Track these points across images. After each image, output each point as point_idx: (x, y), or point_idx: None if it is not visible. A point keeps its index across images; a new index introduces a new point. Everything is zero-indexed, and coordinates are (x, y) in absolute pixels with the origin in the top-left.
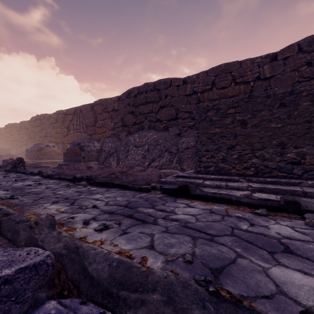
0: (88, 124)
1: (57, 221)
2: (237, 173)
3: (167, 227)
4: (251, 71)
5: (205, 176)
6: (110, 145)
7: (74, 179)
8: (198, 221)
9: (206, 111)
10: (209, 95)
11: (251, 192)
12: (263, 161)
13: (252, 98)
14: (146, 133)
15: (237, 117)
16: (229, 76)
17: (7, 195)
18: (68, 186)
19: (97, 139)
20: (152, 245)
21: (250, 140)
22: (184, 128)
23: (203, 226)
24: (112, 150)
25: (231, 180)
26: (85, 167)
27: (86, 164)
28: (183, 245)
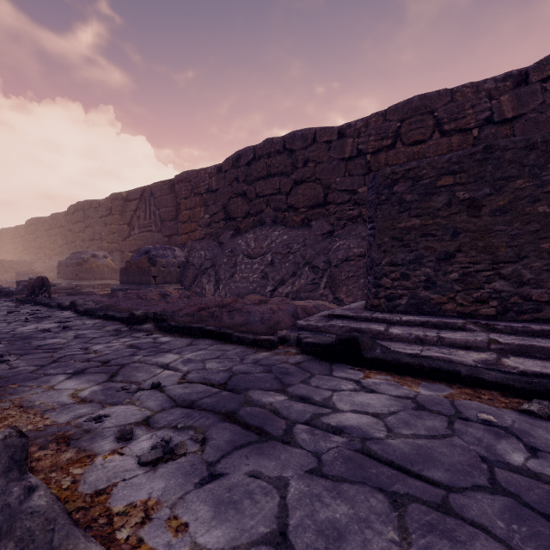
0: (165, 216)
1: (61, 429)
2: (458, 311)
3: (318, 454)
4: (474, 107)
5: (389, 317)
6: (202, 255)
7: (132, 319)
8: (393, 433)
9: (390, 183)
10: (389, 157)
11: (499, 354)
12: (519, 287)
13: (493, 153)
14: (268, 231)
15: (459, 195)
16: (429, 119)
17: None
18: (119, 332)
19: (180, 244)
20: (284, 528)
21: (488, 242)
22: (341, 222)
23: (409, 453)
24: (207, 264)
25: (447, 326)
26: (156, 294)
27: (158, 289)
28: (371, 531)
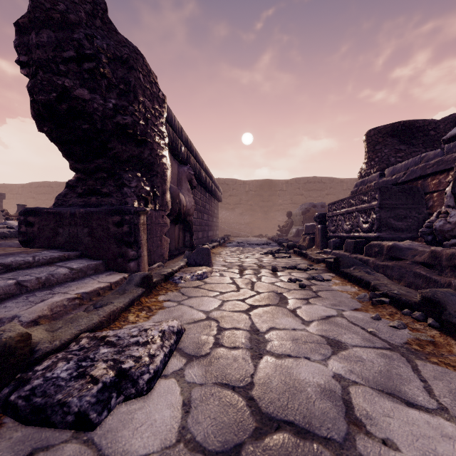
0: None
1: None
2: None
3: None
4: None
5: None
6: None
7: None
8: None
9: None
10: None
11: None
12: None
13: None
14: None
15: None
16: None
17: None
18: None
19: None
20: None
21: None
22: None
23: None
24: None
25: None
26: None
27: None
28: None
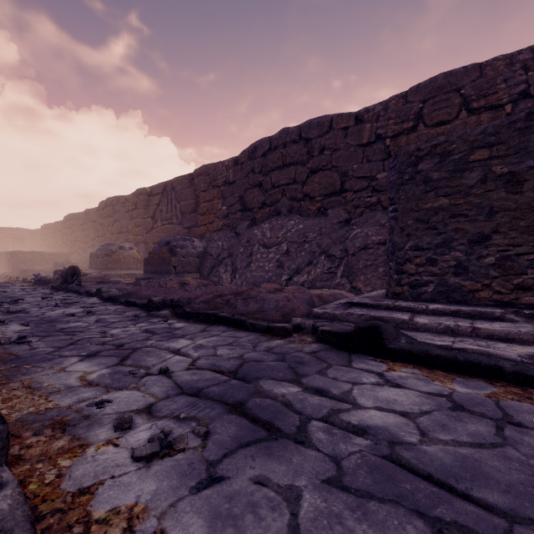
0: (185, 209)
1: (61, 413)
2: (495, 299)
3: (337, 459)
4: (507, 81)
5: (414, 306)
6: (220, 245)
7: (150, 305)
8: (427, 438)
9: (415, 161)
10: (411, 141)
11: None
12: None
13: None
14: (284, 221)
15: (496, 169)
16: (454, 97)
17: (19, 334)
18: (137, 318)
19: (199, 235)
20: None
21: (532, 221)
22: (358, 210)
23: (452, 466)
24: (224, 254)
25: (482, 316)
26: (176, 282)
27: (178, 278)
28: None
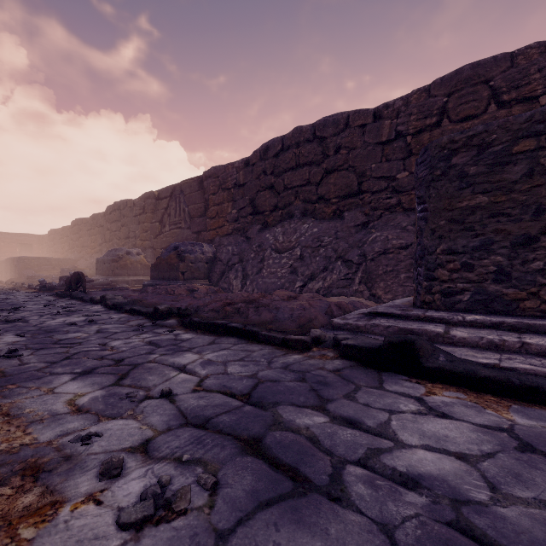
0: (194, 213)
1: (37, 452)
2: (544, 310)
3: (388, 528)
4: (542, 71)
5: (448, 317)
6: (230, 250)
7: (155, 313)
8: (500, 495)
9: (448, 155)
10: (434, 137)
11: None
12: None
13: None
14: (297, 224)
15: (545, 161)
16: (483, 90)
17: (11, 346)
18: (141, 328)
19: (208, 240)
20: None
21: None
22: (377, 212)
23: None
24: (234, 259)
25: (530, 329)
26: (184, 289)
27: (186, 285)
28: None
